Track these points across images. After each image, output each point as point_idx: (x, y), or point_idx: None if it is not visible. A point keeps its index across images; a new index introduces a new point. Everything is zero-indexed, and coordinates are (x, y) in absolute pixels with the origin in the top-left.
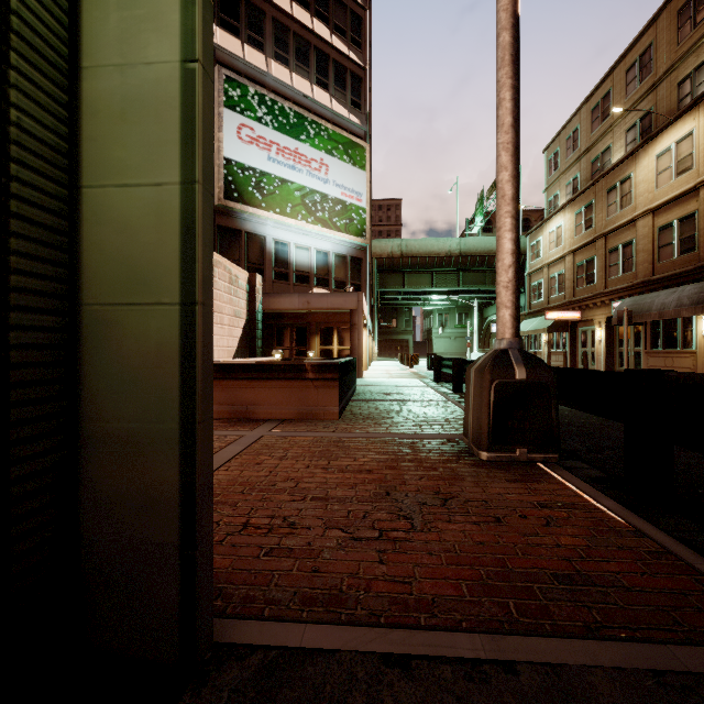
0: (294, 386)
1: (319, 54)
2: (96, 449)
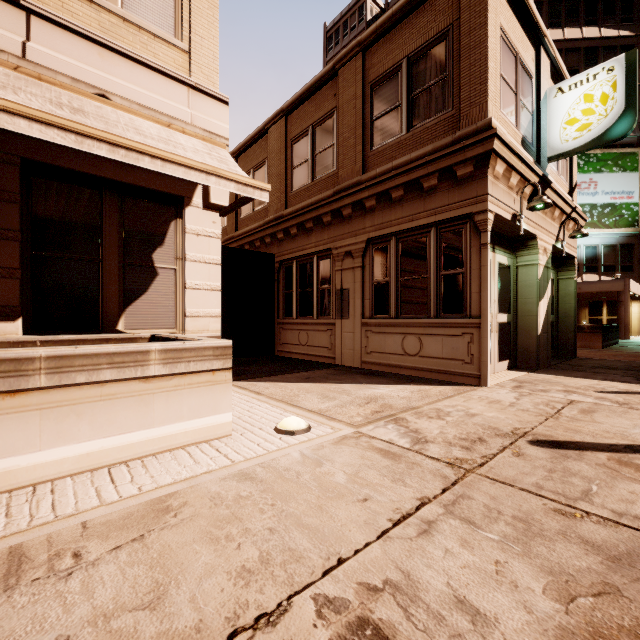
0: (578, 335)
1: None
2: (561, 333)
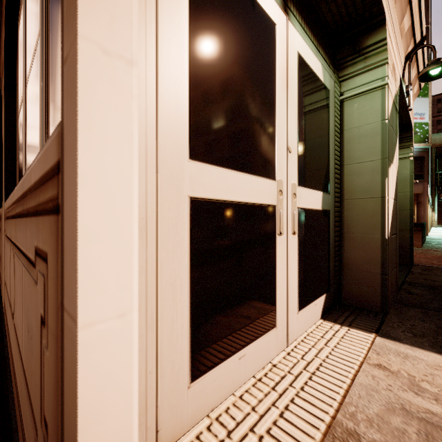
0: None
1: None
2: None
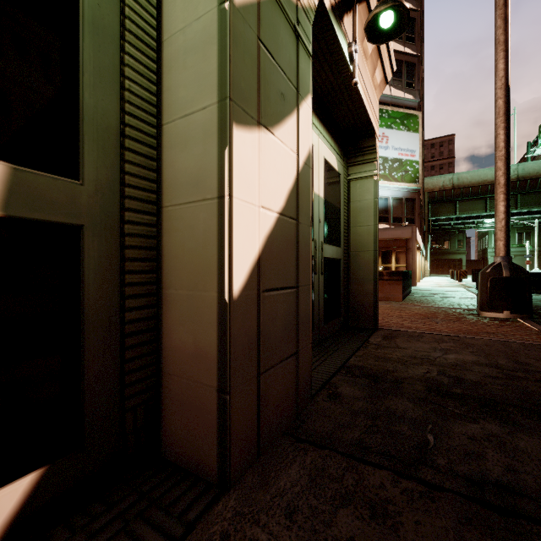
0: None
1: None
2: (354, 282)
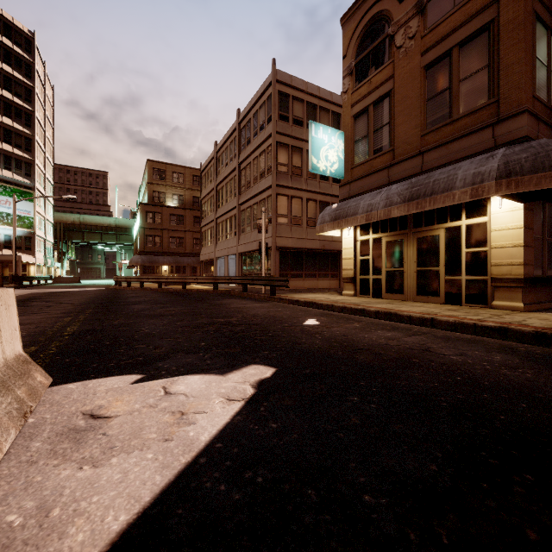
0: None
1: (6, 157)
2: None
